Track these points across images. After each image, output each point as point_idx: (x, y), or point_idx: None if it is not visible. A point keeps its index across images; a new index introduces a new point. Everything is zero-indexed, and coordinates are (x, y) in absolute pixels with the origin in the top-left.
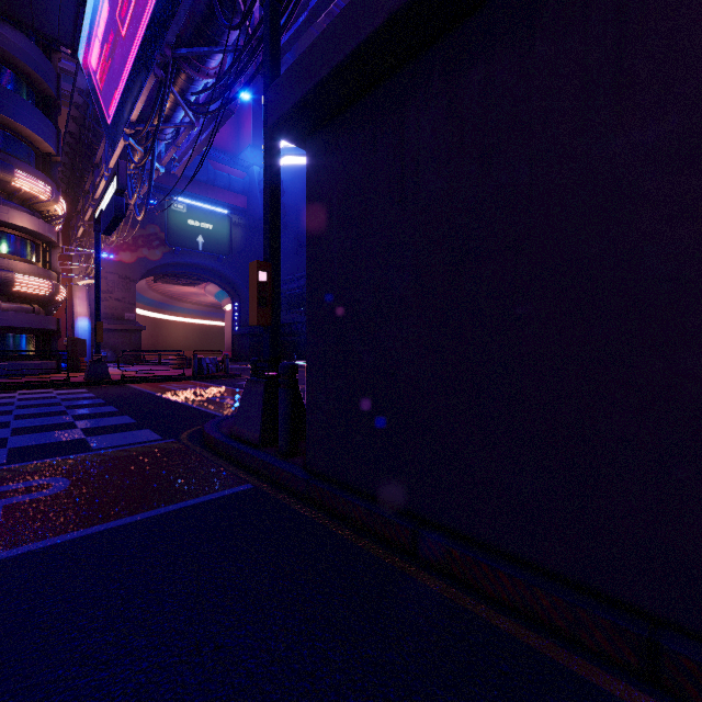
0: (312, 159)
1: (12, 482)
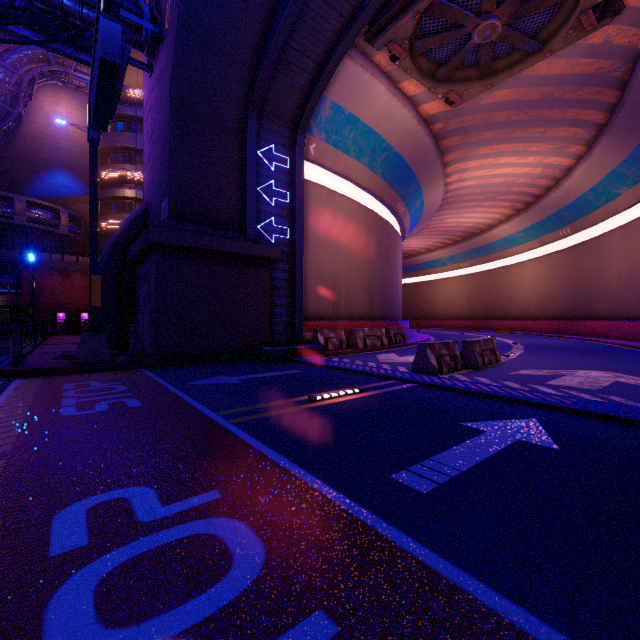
0: (162, 256)
1: (57, 388)
